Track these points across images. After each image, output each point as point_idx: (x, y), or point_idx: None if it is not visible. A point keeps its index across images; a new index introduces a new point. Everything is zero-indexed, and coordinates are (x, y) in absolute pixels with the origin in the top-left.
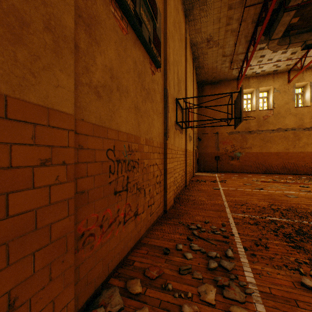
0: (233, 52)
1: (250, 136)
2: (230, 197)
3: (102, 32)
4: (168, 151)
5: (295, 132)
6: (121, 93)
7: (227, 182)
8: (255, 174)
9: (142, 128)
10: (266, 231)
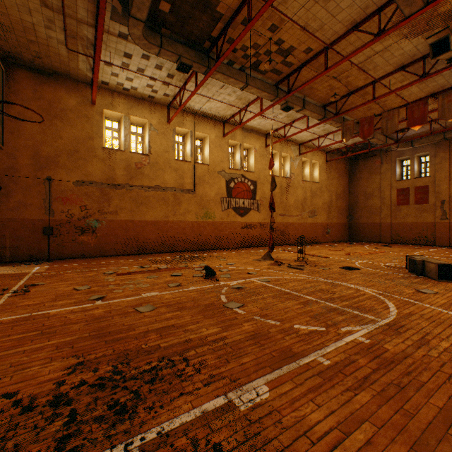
0: (62, 1)
1: (117, 192)
2: None
3: None
4: None
5: (176, 193)
6: None
7: (38, 290)
8: (122, 258)
9: None
10: None
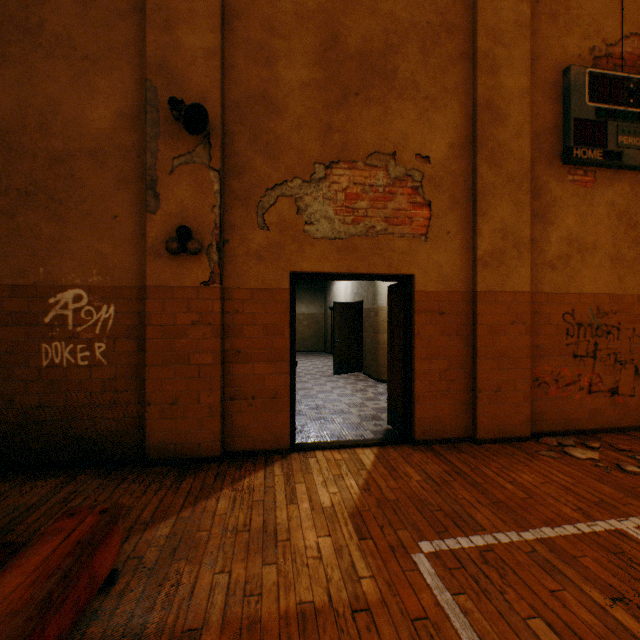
0: None
1: None
2: None
3: (556, 210)
4: None
5: None
6: (583, 253)
7: None
8: None
9: (627, 282)
10: None
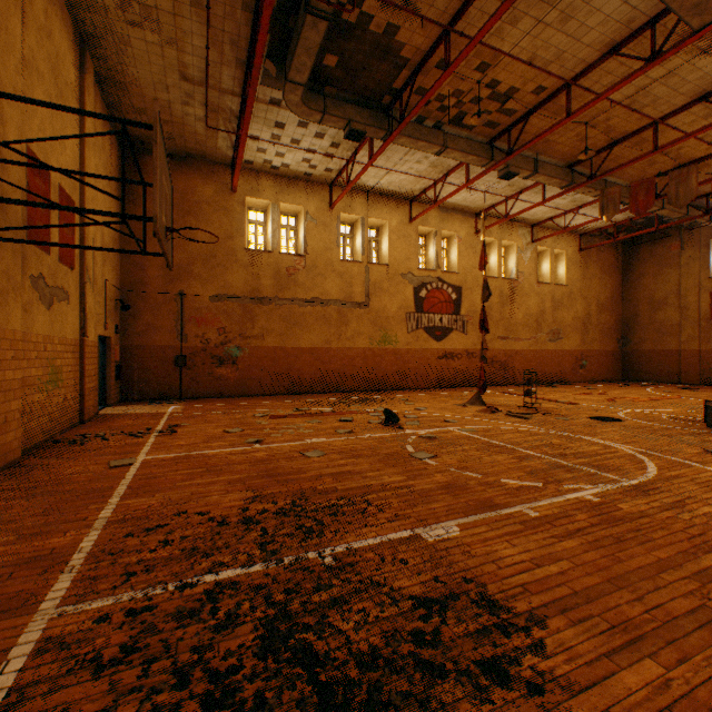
0: (207, 74)
1: (263, 309)
2: (142, 497)
3: None
4: None
5: (342, 309)
6: None
7: (184, 431)
8: (271, 398)
9: None
10: (141, 703)
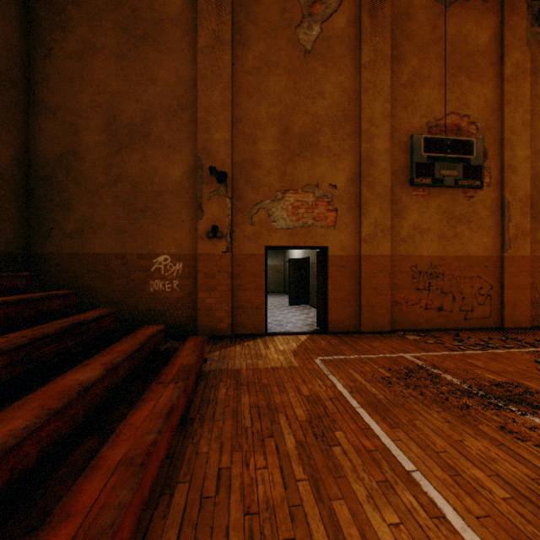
0: None
1: None
2: None
3: (407, 211)
4: (509, 264)
5: None
6: (422, 233)
7: None
8: None
9: (448, 249)
10: None
